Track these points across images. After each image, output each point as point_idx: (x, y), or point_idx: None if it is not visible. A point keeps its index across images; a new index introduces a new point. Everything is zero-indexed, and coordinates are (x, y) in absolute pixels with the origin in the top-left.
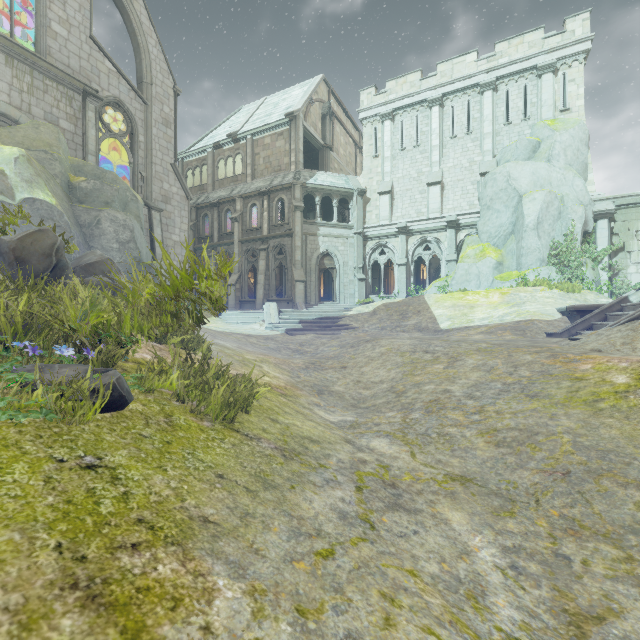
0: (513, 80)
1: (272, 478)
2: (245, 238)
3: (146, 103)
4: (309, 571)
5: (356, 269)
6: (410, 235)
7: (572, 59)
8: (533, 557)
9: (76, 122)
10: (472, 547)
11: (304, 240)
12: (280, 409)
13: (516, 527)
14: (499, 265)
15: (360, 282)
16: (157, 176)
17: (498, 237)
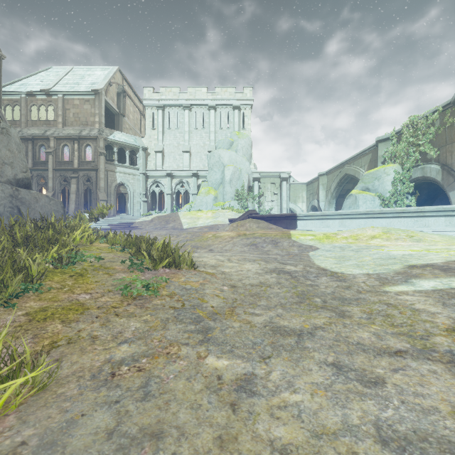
0: (223, 108)
1: None
2: (59, 167)
3: None
4: None
5: (141, 195)
6: (173, 178)
7: (246, 106)
8: None
9: None
10: None
11: (106, 174)
12: None
13: None
14: (216, 198)
15: (144, 203)
16: None
17: (216, 184)
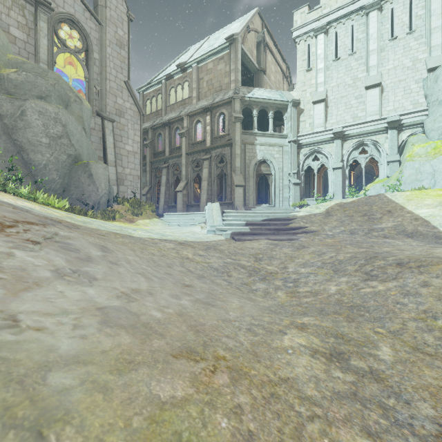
0: None
1: None
2: (191, 150)
3: (100, 24)
4: None
5: (291, 174)
6: (345, 140)
7: None
8: None
9: (28, 32)
10: None
11: (243, 149)
12: None
13: None
14: None
15: (295, 186)
16: (111, 91)
17: None
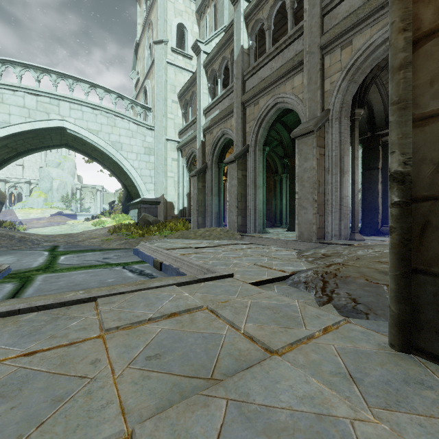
0: None
1: None
2: None
3: None
4: None
5: None
6: (7, 182)
7: None
8: None
9: None
10: None
11: None
12: None
13: None
14: (46, 200)
15: None
16: None
17: (46, 190)
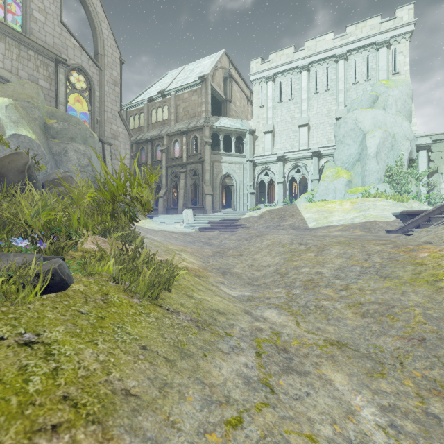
0: (359, 52)
1: (188, 347)
2: (170, 164)
3: (100, 69)
4: (221, 443)
5: (248, 186)
6: (286, 162)
7: (401, 37)
8: (407, 416)
9: (51, 82)
10: (355, 406)
11: (211, 165)
12: (194, 287)
13: (388, 387)
14: (349, 183)
15: (251, 195)
16: (108, 120)
17: (348, 163)
